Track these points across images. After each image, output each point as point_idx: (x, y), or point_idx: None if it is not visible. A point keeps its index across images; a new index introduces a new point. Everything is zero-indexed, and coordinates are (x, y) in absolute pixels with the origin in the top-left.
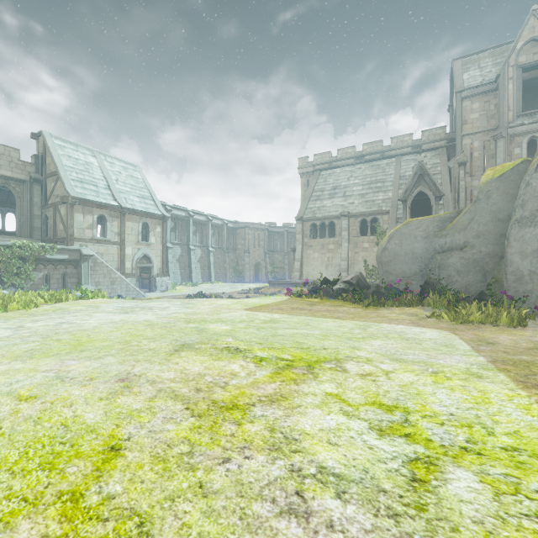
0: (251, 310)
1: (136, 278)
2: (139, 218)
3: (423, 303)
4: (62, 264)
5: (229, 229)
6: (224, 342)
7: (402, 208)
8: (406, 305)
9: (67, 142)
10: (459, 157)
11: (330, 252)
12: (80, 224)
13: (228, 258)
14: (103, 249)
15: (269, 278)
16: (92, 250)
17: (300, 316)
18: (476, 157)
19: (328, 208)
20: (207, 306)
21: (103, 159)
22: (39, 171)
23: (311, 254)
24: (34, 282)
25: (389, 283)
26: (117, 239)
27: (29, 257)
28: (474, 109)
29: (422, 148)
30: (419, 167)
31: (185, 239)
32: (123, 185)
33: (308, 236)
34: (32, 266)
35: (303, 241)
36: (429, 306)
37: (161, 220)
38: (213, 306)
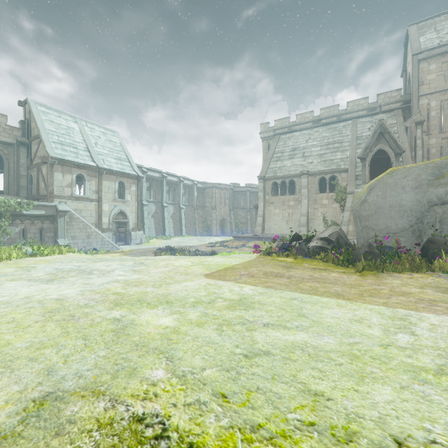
0: (213, 277)
1: (113, 232)
2: (116, 178)
3: (434, 268)
4: (39, 219)
5: (198, 188)
6: (143, 387)
7: (360, 165)
8: (412, 270)
9: (51, 109)
10: (416, 117)
11: (291, 208)
12: (59, 182)
13: (197, 214)
14: (82, 205)
15: (233, 232)
16: (71, 206)
17: (281, 291)
18: (433, 116)
19: (288, 167)
20: (160, 269)
21: (84, 125)
22: (25, 135)
23: (272, 210)
24: (11, 237)
25: (370, 240)
26: (95, 197)
27: (5, 213)
28: (431, 70)
29: (377, 110)
30: (379, 125)
31: (159, 198)
32: (102, 148)
33: (270, 194)
34: (8, 221)
35: (264, 198)
36: (445, 272)
37: (136, 180)
38: (168, 269)
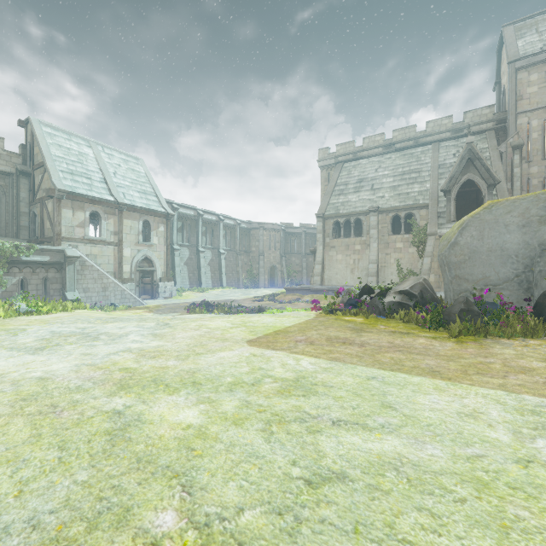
0: (259, 345)
1: (136, 283)
2: (140, 216)
3: None
4: (42, 267)
5: (242, 229)
6: None
7: (443, 200)
8: (525, 335)
9: (59, 130)
10: (513, 140)
11: (356, 254)
12: (69, 221)
13: (241, 261)
14: (97, 250)
15: (285, 283)
16: (84, 251)
17: (353, 365)
18: (534, 139)
19: (353, 203)
20: (189, 332)
21: (101, 150)
22: (27, 162)
23: (334, 256)
24: (7, 289)
25: (462, 294)
26: (113, 240)
27: None
28: (532, 82)
29: (464, 132)
30: (467, 150)
31: (194, 241)
32: (122, 179)
33: (331, 236)
34: (3, 270)
35: (324, 241)
36: None
37: (165, 218)
38: (200, 332)
